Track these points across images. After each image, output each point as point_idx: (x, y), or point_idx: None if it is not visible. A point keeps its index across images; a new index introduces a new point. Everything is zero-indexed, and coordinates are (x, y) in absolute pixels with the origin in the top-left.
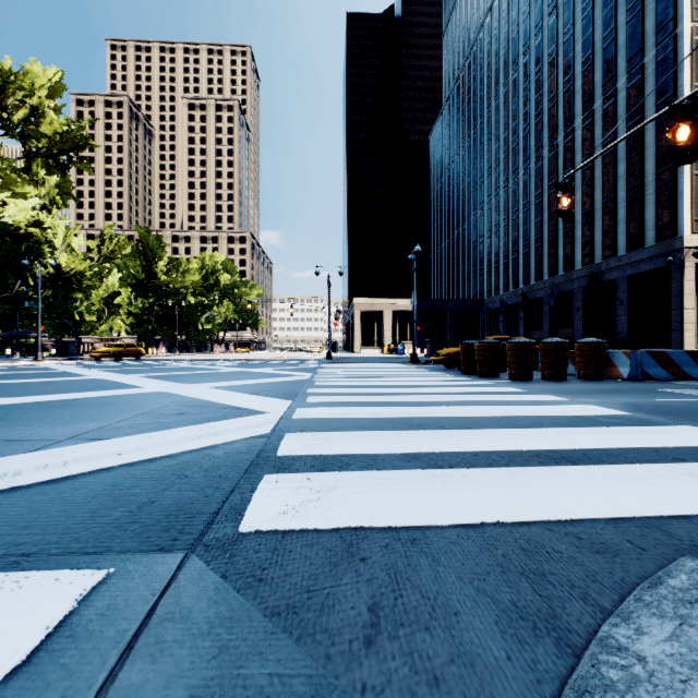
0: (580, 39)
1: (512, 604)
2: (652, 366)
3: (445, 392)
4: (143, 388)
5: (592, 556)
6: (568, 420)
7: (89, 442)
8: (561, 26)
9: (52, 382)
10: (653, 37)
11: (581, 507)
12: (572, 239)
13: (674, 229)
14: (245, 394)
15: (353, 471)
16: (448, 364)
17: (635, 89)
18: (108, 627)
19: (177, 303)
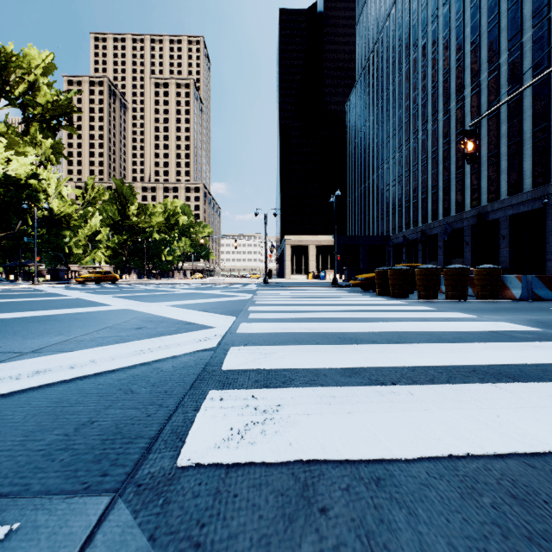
0: (469, 24)
1: None
2: (541, 289)
3: (367, 309)
4: (111, 306)
5: None
6: (486, 335)
7: (51, 354)
8: (453, 14)
9: (39, 301)
10: (531, 20)
11: None
12: (462, 186)
13: (548, 177)
14: (197, 311)
15: (297, 388)
16: (365, 287)
17: (515, 63)
18: None
19: (145, 239)
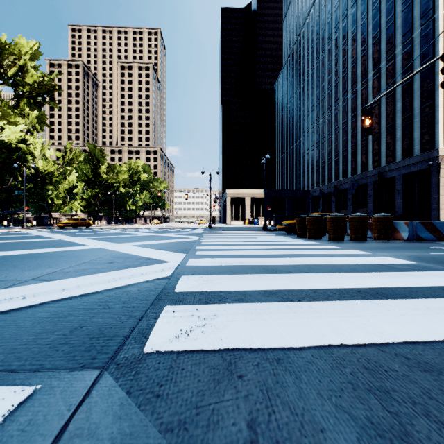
0: (372, 22)
1: (367, 421)
2: (423, 232)
3: (288, 248)
4: (88, 246)
5: (422, 374)
6: (375, 267)
7: (45, 282)
8: (359, 14)
9: (30, 242)
10: (419, 20)
11: (402, 332)
12: (366, 151)
13: (433, 144)
14: (155, 249)
15: (229, 303)
16: (288, 231)
17: (407, 54)
18: (24, 443)
19: (113, 192)
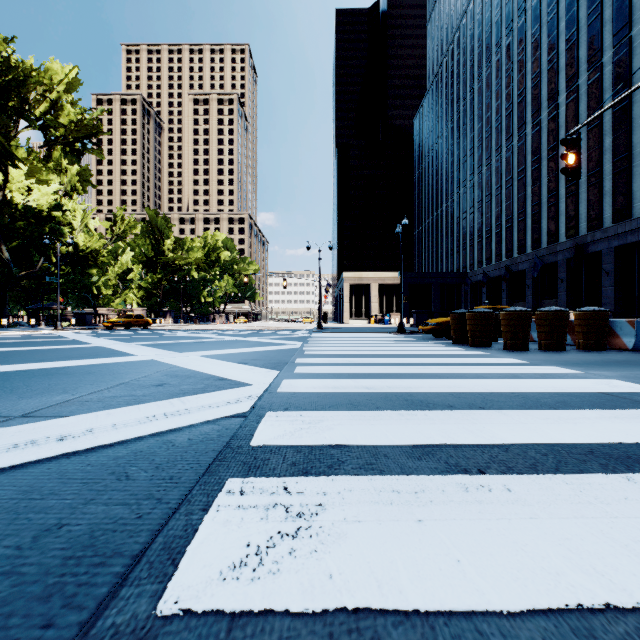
0: (564, 17)
1: None
2: None
3: (441, 362)
4: (135, 356)
5: None
6: (599, 398)
7: (43, 420)
8: (544, 6)
9: (55, 349)
10: None
11: None
12: (555, 212)
13: None
14: (233, 363)
15: (348, 476)
16: (437, 334)
17: (622, 62)
18: None
19: (182, 278)
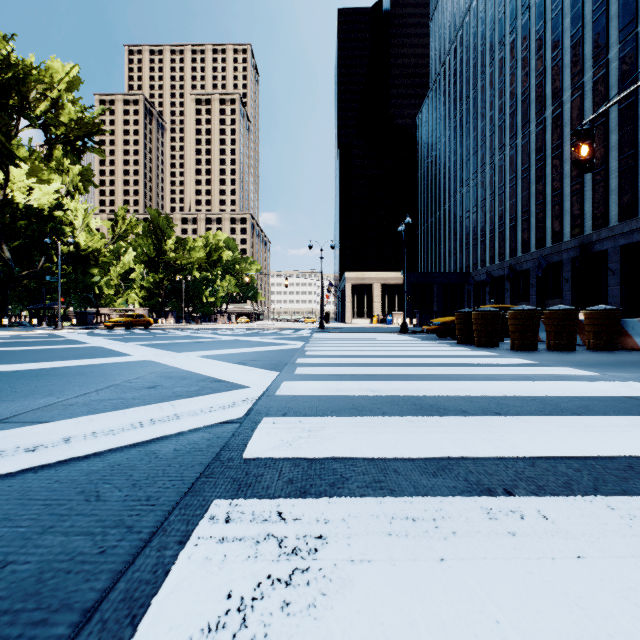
0: (569, 14)
1: None
2: None
3: (447, 363)
4: (131, 357)
5: None
6: (623, 403)
7: (19, 426)
8: (548, 3)
9: (52, 349)
10: None
11: None
12: (560, 211)
13: None
14: (231, 363)
15: (353, 497)
16: (441, 334)
17: (628, 58)
18: None
19: (184, 278)
